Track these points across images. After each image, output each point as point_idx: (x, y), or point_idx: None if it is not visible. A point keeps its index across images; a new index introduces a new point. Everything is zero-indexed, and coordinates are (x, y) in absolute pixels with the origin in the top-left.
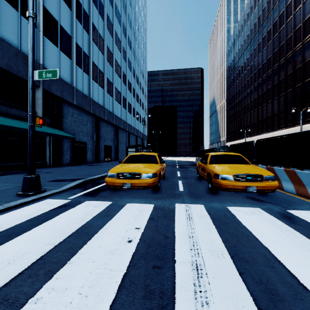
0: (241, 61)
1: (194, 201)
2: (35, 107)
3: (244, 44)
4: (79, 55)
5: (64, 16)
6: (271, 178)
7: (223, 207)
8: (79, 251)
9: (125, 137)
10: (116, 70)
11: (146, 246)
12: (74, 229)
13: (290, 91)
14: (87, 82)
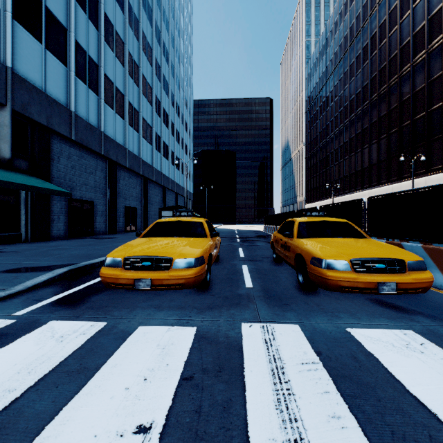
0: (327, 89)
1: (279, 315)
2: None
3: (331, 65)
4: (80, 61)
5: None
6: (419, 266)
7: (338, 329)
8: None
9: (158, 195)
10: (144, 92)
11: None
12: None
13: (395, 132)
14: (96, 106)
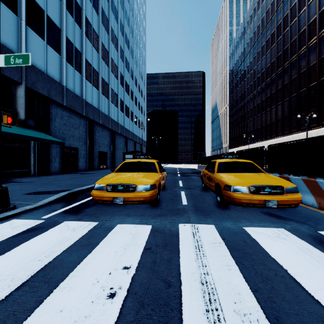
0: (244, 64)
1: (202, 220)
2: (16, 107)
3: (247, 47)
4: (69, 51)
5: (52, 6)
6: (293, 190)
7: (238, 227)
8: (23, 323)
9: (122, 143)
10: (112, 70)
11: (137, 306)
12: (32, 272)
13: (295, 96)
14: (80, 81)
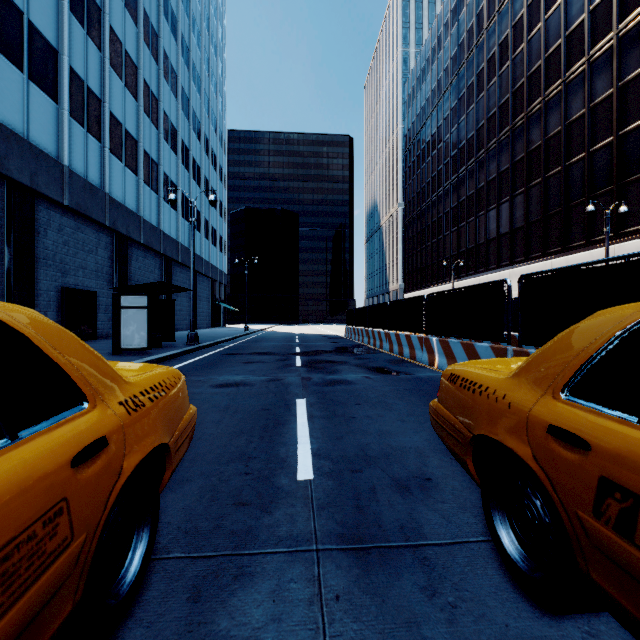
0: (439, 114)
1: None
2: None
3: (445, 78)
4: None
5: None
6: None
7: None
8: None
9: (154, 271)
10: (118, 68)
11: None
12: None
13: (557, 174)
14: None
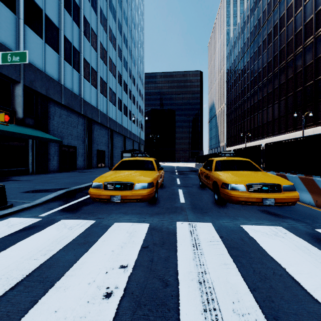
0: (241, 64)
1: (200, 218)
2: (14, 106)
3: (244, 47)
4: (68, 49)
5: (50, 5)
6: (290, 188)
7: (236, 225)
8: None
9: (120, 142)
10: (110, 69)
11: (133, 306)
12: (28, 271)
13: (291, 95)
14: (78, 80)
